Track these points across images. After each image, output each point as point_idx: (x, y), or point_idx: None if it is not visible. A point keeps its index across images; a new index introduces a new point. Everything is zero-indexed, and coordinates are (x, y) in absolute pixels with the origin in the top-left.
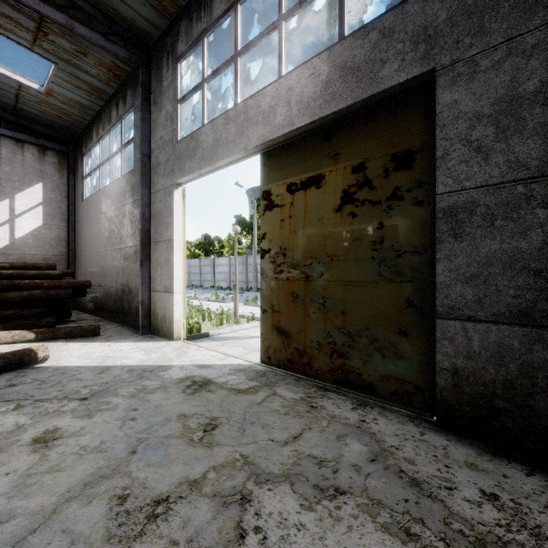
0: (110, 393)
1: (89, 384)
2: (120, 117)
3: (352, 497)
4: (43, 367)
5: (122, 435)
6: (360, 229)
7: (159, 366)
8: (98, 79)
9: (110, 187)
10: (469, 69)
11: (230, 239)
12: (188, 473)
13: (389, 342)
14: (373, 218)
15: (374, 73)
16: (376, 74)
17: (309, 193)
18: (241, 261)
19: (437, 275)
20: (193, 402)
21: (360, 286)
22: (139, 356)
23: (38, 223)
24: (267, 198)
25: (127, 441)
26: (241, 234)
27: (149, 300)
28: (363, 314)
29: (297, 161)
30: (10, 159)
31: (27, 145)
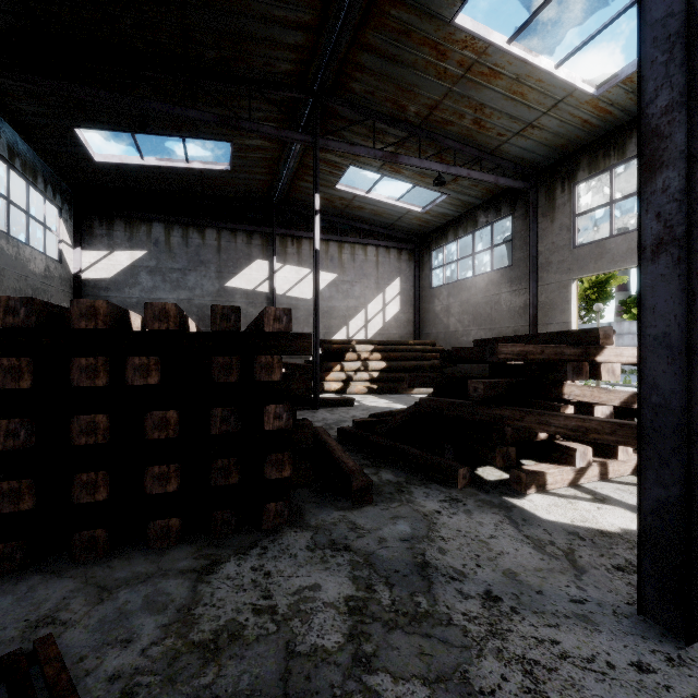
0: None
1: None
2: (489, 223)
3: None
4: None
5: None
6: None
7: None
8: (475, 197)
9: (475, 279)
10: None
11: None
12: None
13: None
14: None
15: None
16: None
17: None
18: None
19: None
20: None
21: None
22: None
23: (397, 309)
24: None
25: None
26: None
27: None
28: None
29: None
30: (383, 263)
31: (391, 249)
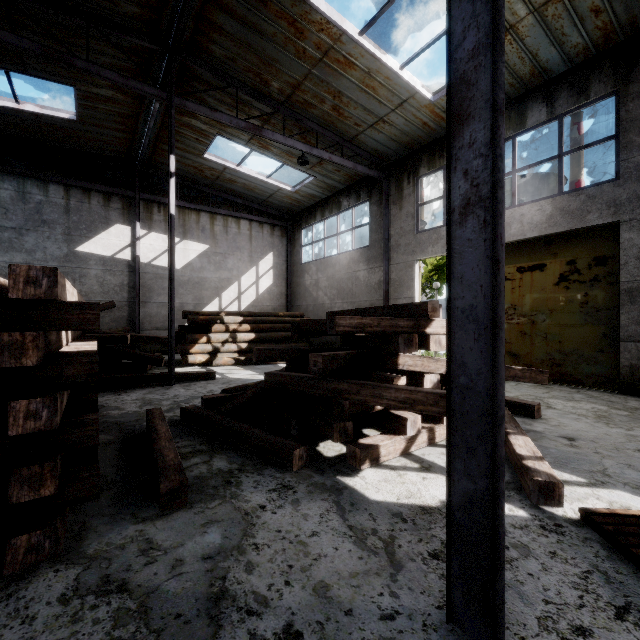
0: None
1: None
2: (351, 207)
3: (583, 401)
4: None
5: None
6: (572, 296)
7: None
8: (338, 182)
9: (339, 256)
10: (639, 225)
11: None
12: (509, 395)
13: (591, 356)
14: (581, 290)
15: (583, 216)
16: (584, 217)
17: (534, 273)
18: None
19: (621, 321)
20: None
21: (571, 327)
22: None
23: (270, 282)
24: None
25: None
26: None
27: None
28: (574, 342)
29: (525, 254)
30: (256, 237)
31: (265, 225)
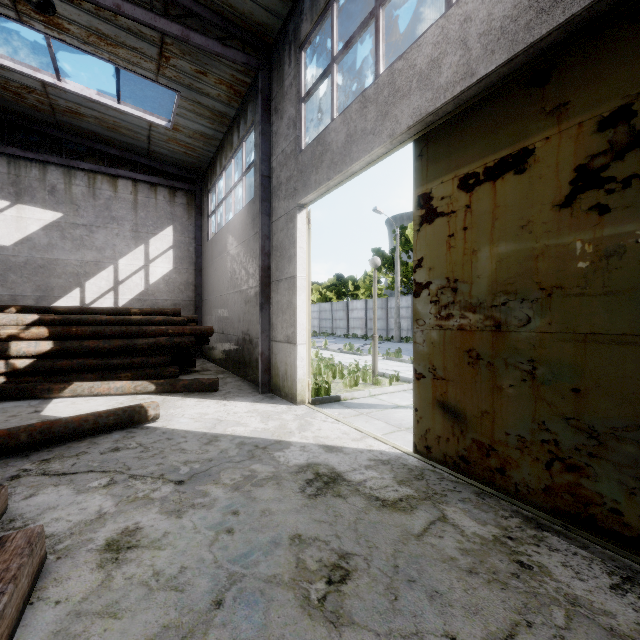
0: (210, 477)
1: (191, 460)
2: (241, 140)
3: None
4: (152, 428)
5: (210, 560)
6: (620, 235)
7: (275, 442)
8: (219, 100)
9: (231, 221)
10: None
11: (367, 278)
12: None
13: None
14: None
15: None
16: None
17: (501, 184)
18: (380, 304)
19: None
20: (314, 514)
21: (618, 343)
22: (254, 423)
23: (169, 267)
24: (425, 204)
25: (213, 575)
26: (379, 271)
27: (269, 352)
28: (627, 398)
29: (478, 136)
30: (145, 204)
31: (160, 188)
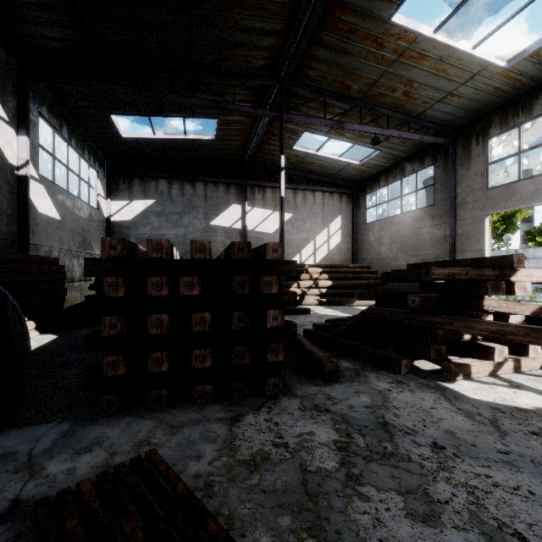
0: None
1: None
2: (414, 171)
3: None
4: None
5: None
6: None
7: None
8: (402, 151)
9: (402, 215)
10: None
11: None
12: None
13: None
14: None
15: None
16: None
17: None
18: None
19: None
20: None
21: None
22: None
23: (338, 240)
24: None
25: None
26: None
27: None
28: None
29: None
30: (327, 204)
31: (334, 194)
